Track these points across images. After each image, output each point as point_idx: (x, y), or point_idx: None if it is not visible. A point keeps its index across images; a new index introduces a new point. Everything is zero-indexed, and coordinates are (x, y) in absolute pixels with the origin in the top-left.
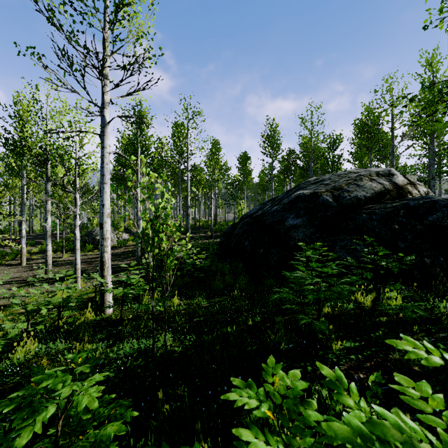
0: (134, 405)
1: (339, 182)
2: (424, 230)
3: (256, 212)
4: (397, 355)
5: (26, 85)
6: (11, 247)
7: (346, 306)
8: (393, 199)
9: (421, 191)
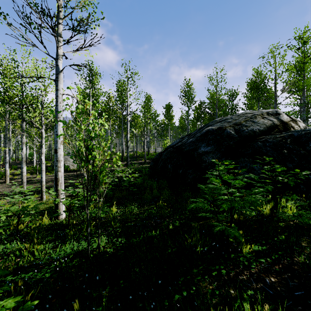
0: (59, 309)
1: (238, 120)
2: (306, 154)
3: (177, 143)
4: (302, 258)
5: (6, 49)
6: (0, 170)
7: (249, 213)
8: (280, 132)
9: (300, 126)
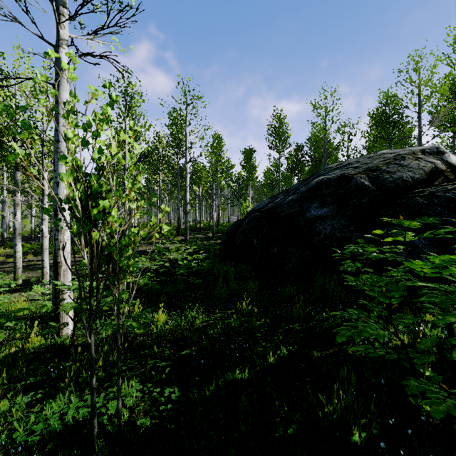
0: None
1: (372, 163)
2: None
3: (266, 205)
4: None
5: None
6: None
7: (429, 332)
8: (449, 181)
9: None
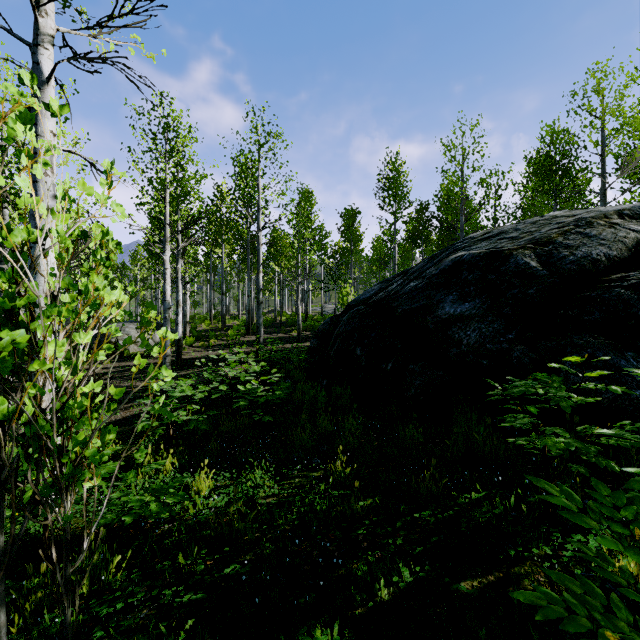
0: None
1: (540, 232)
2: None
3: (375, 295)
4: None
5: None
6: None
7: None
8: None
9: None
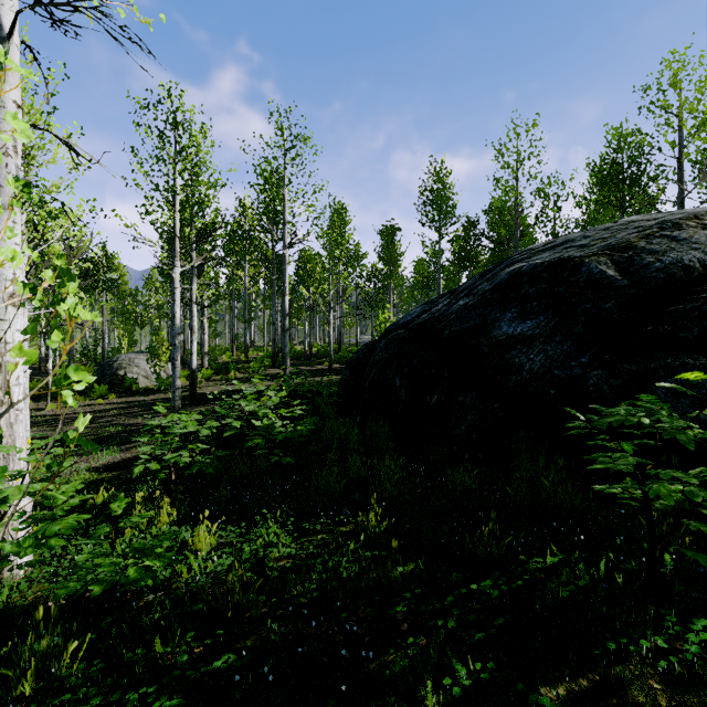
0: None
1: (615, 238)
2: None
3: (417, 317)
4: None
5: None
6: None
7: None
8: None
9: None
